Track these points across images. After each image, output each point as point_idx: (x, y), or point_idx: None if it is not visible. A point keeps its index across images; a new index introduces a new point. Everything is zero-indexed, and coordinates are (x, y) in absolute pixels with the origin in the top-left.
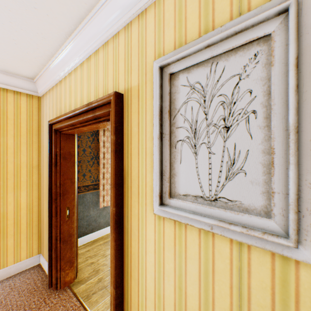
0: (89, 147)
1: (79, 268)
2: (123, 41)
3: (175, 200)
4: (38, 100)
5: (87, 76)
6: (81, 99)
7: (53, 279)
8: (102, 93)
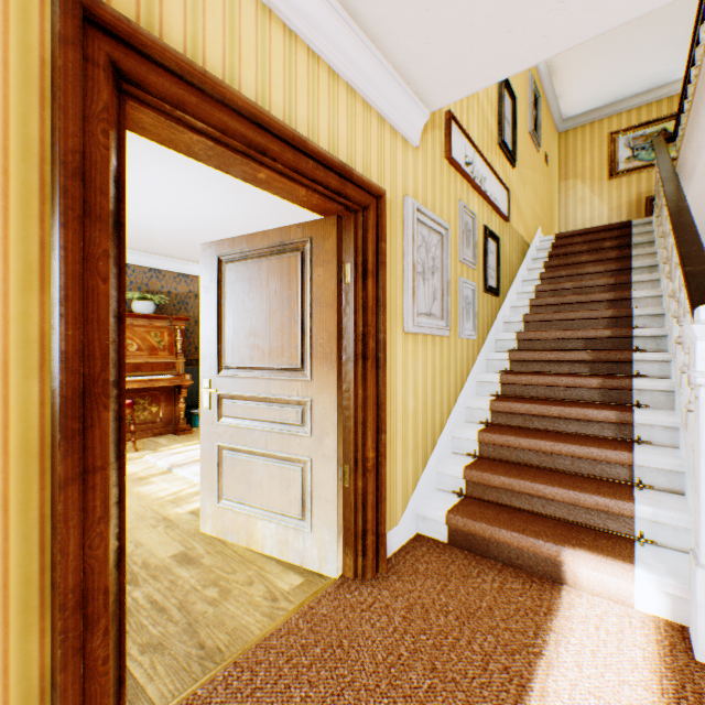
0: None
1: None
2: (376, 127)
3: (419, 318)
4: None
5: (308, 82)
6: (290, 113)
7: None
8: (346, 160)
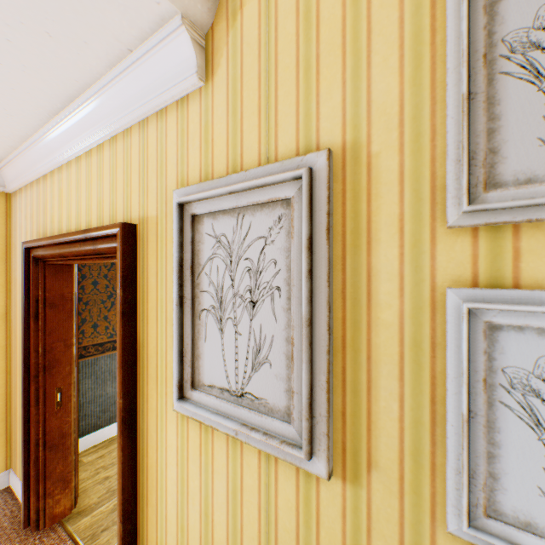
0: (104, 277)
1: (83, 490)
2: (137, 143)
3: (198, 393)
4: (6, 200)
5: (86, 180)
6: (78, 215)
7: (32, 512)
8: (109, 214)
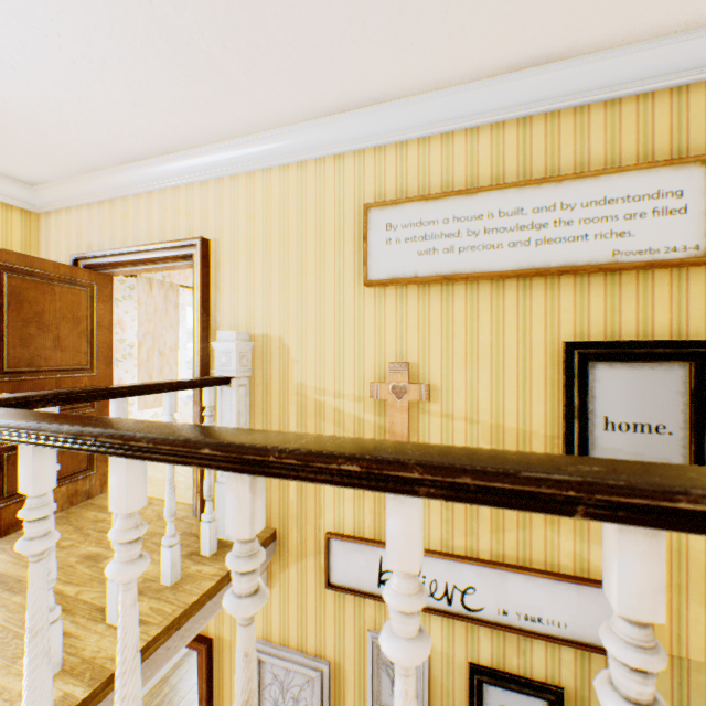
0: None
1: None
2: None
3: None
4: None
5: None
6: None
7: None
8: None
